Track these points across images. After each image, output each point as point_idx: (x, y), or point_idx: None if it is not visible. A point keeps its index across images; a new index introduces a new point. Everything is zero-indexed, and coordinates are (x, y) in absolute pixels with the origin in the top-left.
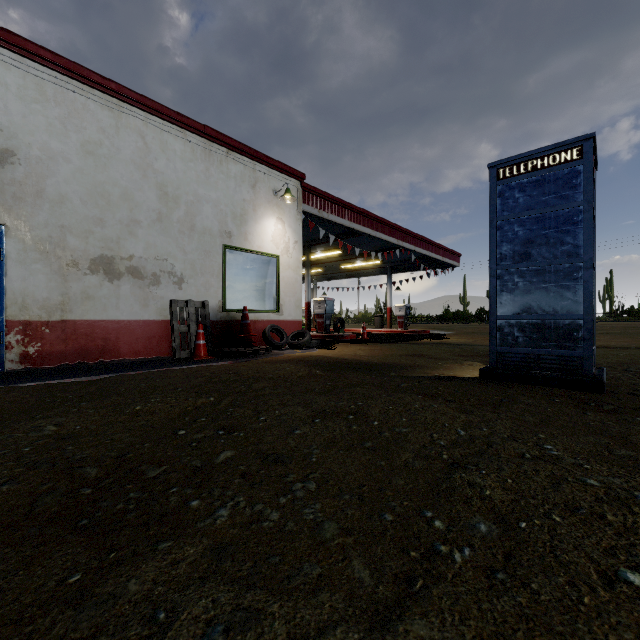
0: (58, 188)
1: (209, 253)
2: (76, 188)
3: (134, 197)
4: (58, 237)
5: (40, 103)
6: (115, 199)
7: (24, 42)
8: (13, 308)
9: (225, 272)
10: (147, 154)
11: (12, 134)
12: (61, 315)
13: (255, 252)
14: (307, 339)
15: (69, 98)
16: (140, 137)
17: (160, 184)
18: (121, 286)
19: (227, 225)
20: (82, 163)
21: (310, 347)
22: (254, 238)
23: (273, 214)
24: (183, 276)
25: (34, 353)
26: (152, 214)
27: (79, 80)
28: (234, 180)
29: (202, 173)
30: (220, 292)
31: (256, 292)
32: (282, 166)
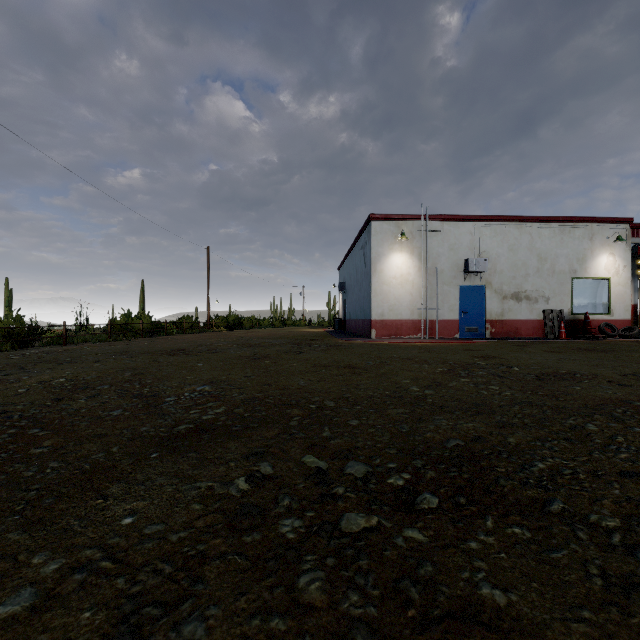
0: (500, 268)
1: (562, 283)
2: (506, 266)
3: (527, 263)
4: (500, 287)
5: (495, 237)
6: (519, 266)
7: (492, 217)
8: (488, 315)
9: (572, 293)
10: (532, 242)
11: (487, 252)
12: (501, 317)
13: (592, 278)
14: (636, 332)
15: (503, 230)
16: (529, 235)
17: (538, 254)
18: (521, 304)
19: (573, 266)
20: (508, 255)
21: (638, 338)
22: (591, 270)
23: (605, 252)
24: (549, 297)
25: (493, 332)
26: (534, 269)
27: (507, 222)
28: (577, 239)
29: (558, 242)
30: (569, 304)
31: (592, 302)
32: (613, 219)
